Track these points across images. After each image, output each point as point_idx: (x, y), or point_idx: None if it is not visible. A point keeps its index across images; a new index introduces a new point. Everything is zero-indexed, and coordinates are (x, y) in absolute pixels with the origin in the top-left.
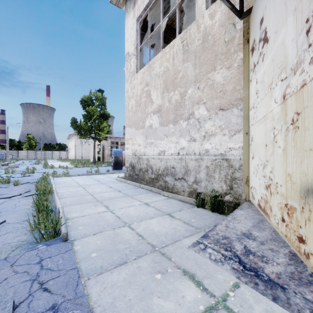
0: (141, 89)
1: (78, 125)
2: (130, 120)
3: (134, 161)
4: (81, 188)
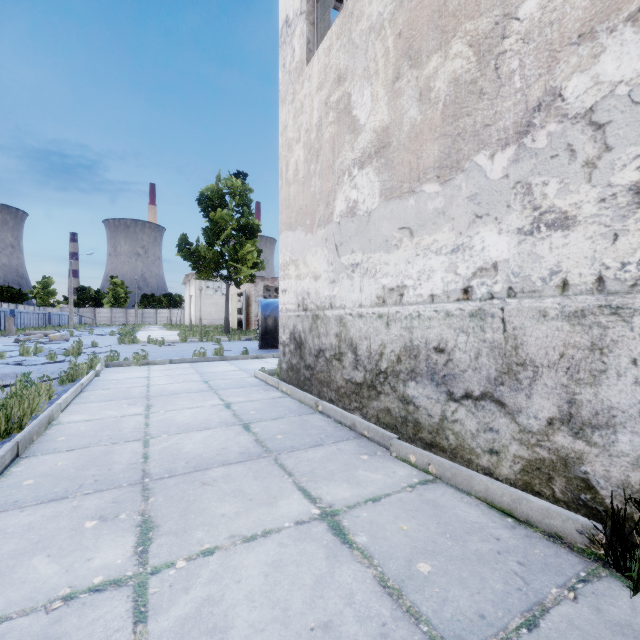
0: (322, 104)
1: (193, 250)
2: (292, 208)
3: (301, 325)
4: (143, 405)
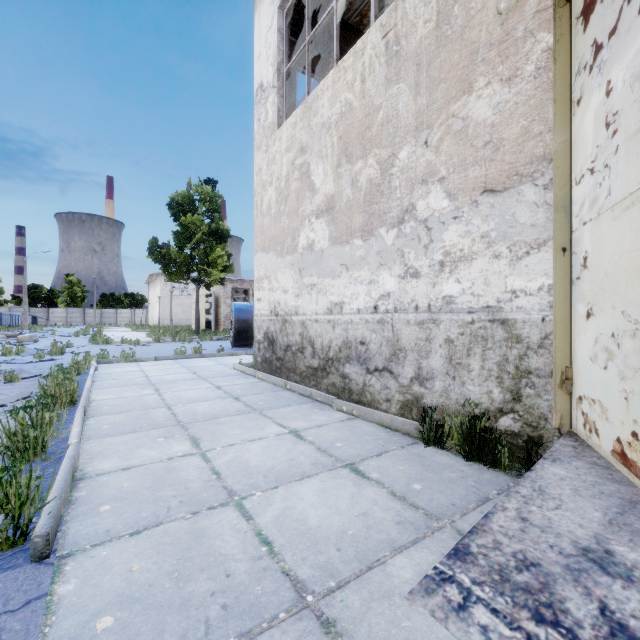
0: (289, 163)
1: (164, 254)
2: (266, 236)
3: (273, 327)
4: (152, 388)
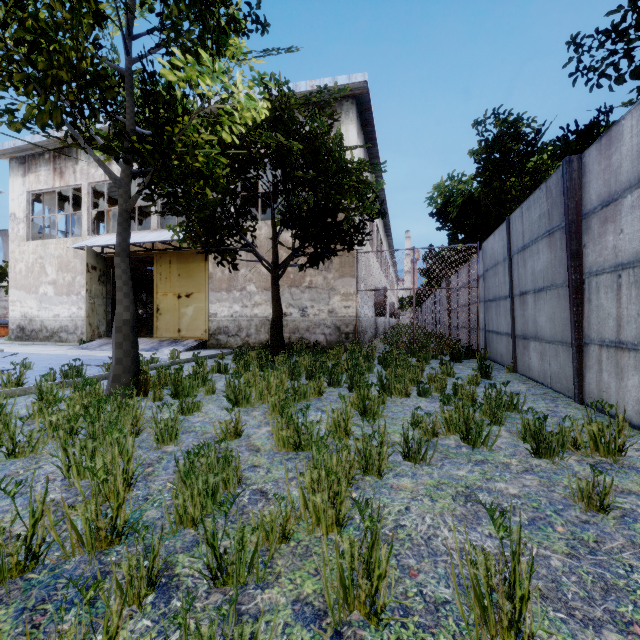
0: (34, 259)
1: None
2: (19, 283)
3: (24, 323)
4: None
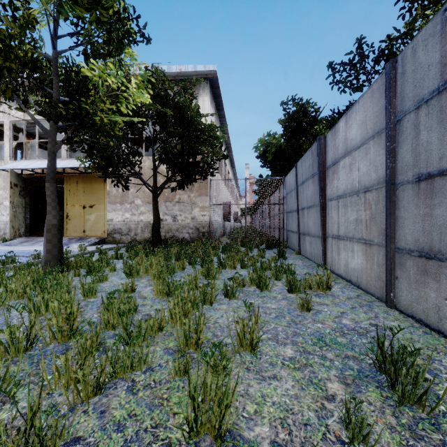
0: None
1: None
2: None
3: None
4: None
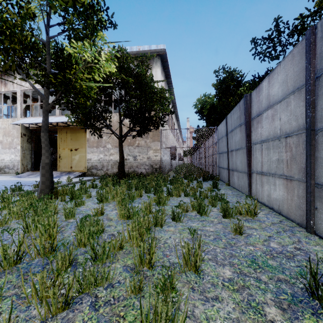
0: None
1: None
2: None
3: None
4: None
